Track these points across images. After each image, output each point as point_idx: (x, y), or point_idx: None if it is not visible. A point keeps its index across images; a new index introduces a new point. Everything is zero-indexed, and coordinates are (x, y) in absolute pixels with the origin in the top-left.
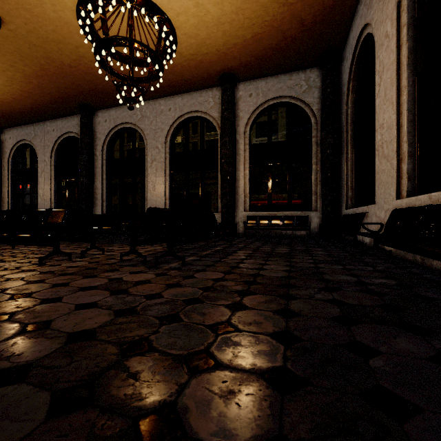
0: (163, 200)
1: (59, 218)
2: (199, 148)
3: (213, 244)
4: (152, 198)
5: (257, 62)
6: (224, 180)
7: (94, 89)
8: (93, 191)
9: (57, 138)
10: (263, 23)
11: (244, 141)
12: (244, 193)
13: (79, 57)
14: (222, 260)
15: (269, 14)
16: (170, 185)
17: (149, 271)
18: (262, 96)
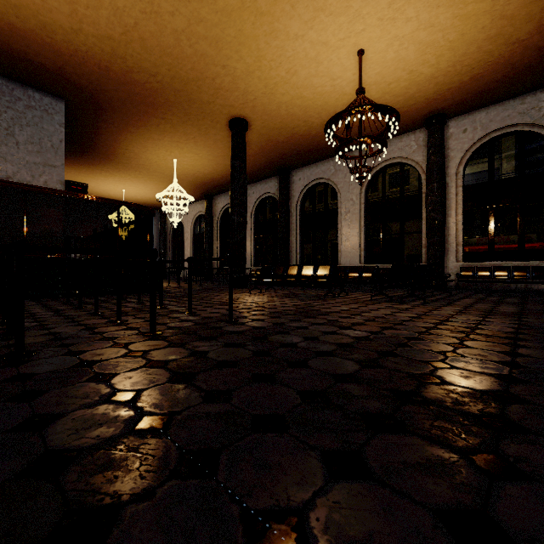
0: (358, 252)
1: (327, 270)
2: (380, 184)
3: (430, 294)
4: (346, 250)
5: (475, 96)
6: (431, 229)
7: (295, 155)
8: (289, 245)
9: (256, 199)
10: (485, 64)
11: (456, 183)
12: (456, 241)
13: (292, 134)
14: (453, 303)
15: (493, 56)
16: (365, 236)
17: (403, 305)
18: (480, 129)
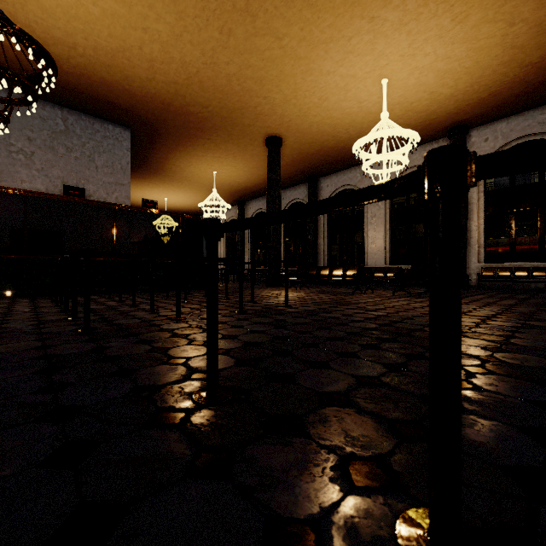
0: (383, 254)
1: (355, 270)
2: None
3: None
4: (372, 252)
5: (494, 109)
6: None
7: (324, 164)
8: (317, 248)
9: (286, 205)
10: (502, 83)
11: (478, 189)
12: (478, 243)
13: (322, 147)
14: (464, 298)
15: (508, 76)
16: (390, 239)
17: (420, 299)
18: (501, 138)
